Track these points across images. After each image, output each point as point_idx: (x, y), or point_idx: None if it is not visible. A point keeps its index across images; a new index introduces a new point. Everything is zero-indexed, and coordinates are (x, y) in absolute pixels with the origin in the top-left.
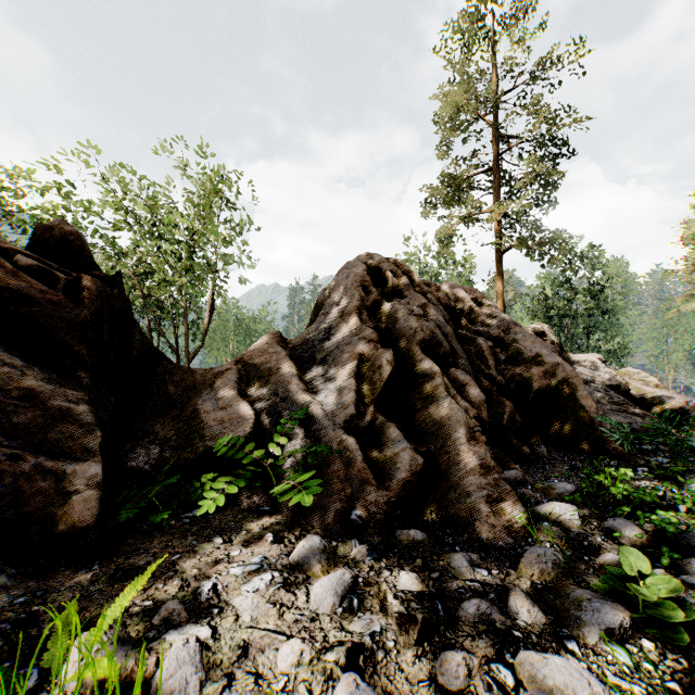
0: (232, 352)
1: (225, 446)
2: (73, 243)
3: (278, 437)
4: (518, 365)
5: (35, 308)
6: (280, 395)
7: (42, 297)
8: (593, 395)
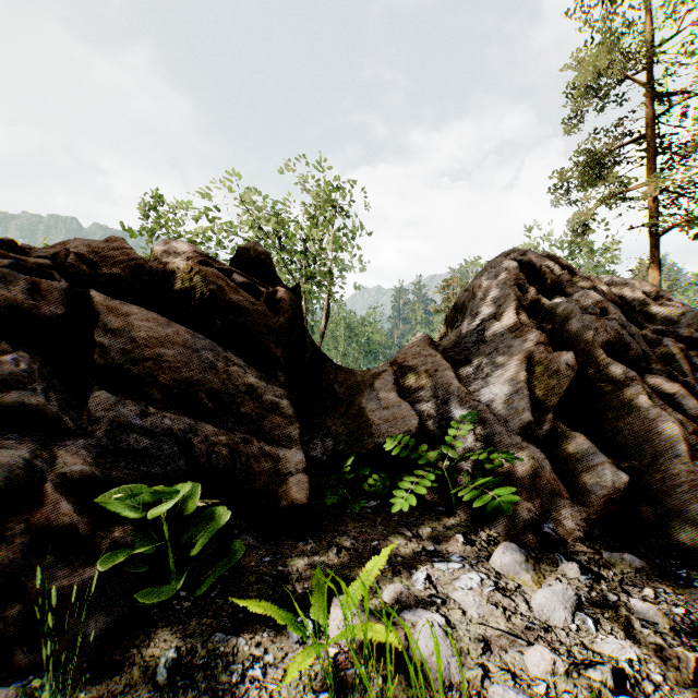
0: (342, 353)
1: (399, 444)
2: (264, 261)
3: (453, 439)
4: None
5: (247, 318)
6: (440, 398)
7: (252, 308)
8: None
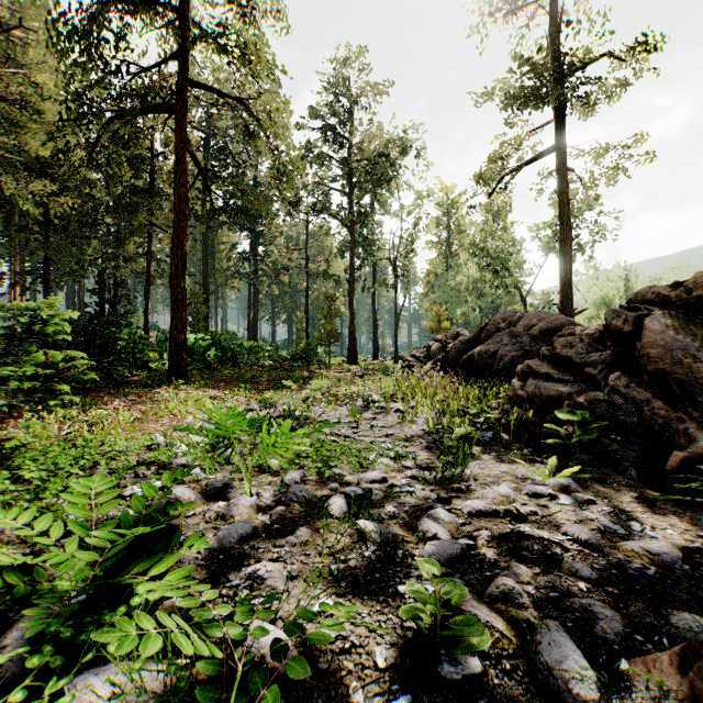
0: None
1: None
2: None
3: None
4: None
5: None
6: None
7: None
8: None
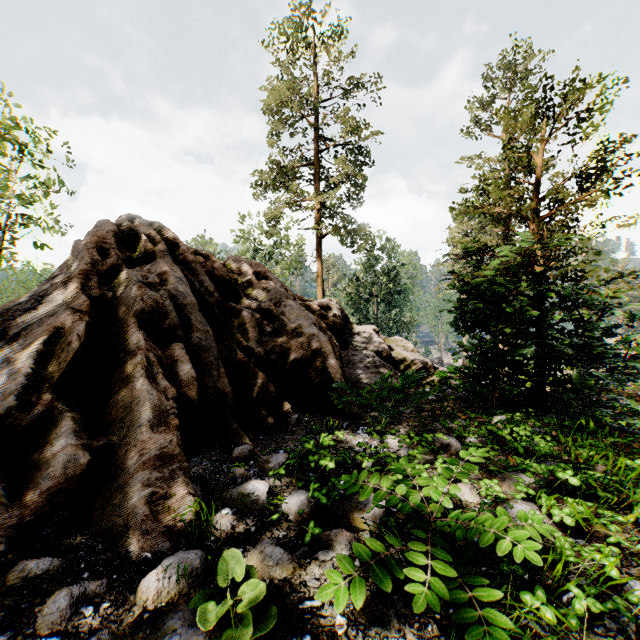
0: None
1: None
2: None
3: None
4: (283, 336)
5: None
6: None
7: None
8: (363, 361)
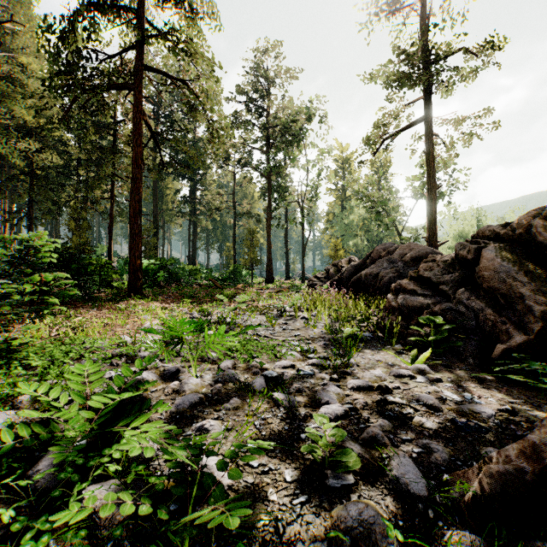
0: None
1: None
2: None
3: None
4: None
5: (546, 251)
6: None
7: None
8: None
